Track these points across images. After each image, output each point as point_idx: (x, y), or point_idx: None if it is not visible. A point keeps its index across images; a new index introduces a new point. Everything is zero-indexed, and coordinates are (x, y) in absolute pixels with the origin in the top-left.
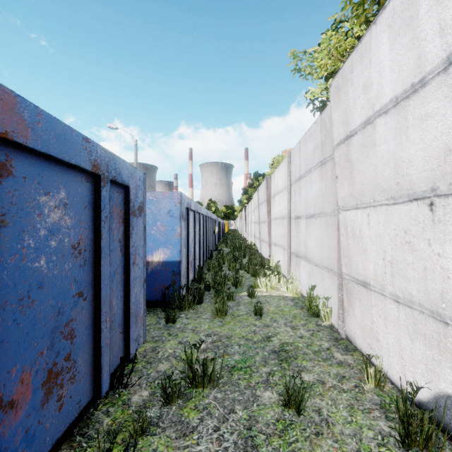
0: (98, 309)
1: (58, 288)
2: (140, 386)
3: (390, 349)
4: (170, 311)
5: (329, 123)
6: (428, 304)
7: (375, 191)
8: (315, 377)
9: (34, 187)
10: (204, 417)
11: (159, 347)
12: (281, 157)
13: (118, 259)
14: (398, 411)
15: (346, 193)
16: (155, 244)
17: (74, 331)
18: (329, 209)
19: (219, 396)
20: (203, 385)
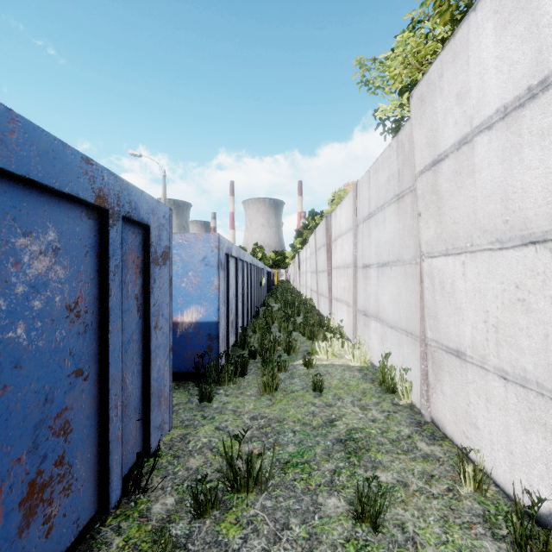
0: (105, 391)
1: (44, 366)
2: (163, 490)
3: (494, 440)
4: (205, 386)
5: (408, 146)
6: (550, 383)
7: (473, 232)
8: (394, 477)
9: (6, 224)
10: (248, 535)
11: (190, 435)
12: (343, 192)
13: (134, 322)
14: (514, 531)
15: (432, 234)
16: (185, 300)
17: (69, 424)
18: (408, 255)
19: (269, 504)
20: (247, 490)
